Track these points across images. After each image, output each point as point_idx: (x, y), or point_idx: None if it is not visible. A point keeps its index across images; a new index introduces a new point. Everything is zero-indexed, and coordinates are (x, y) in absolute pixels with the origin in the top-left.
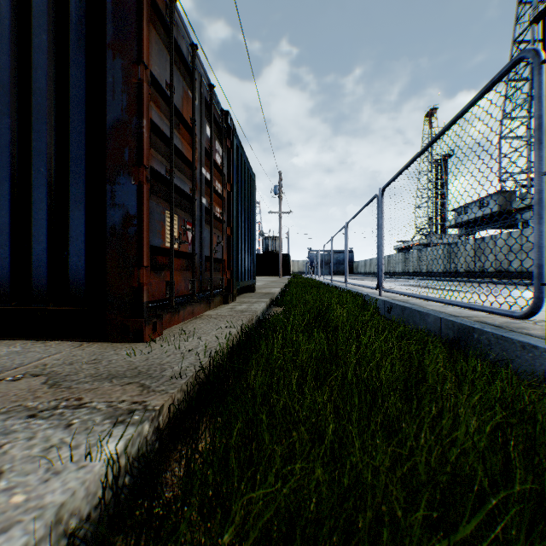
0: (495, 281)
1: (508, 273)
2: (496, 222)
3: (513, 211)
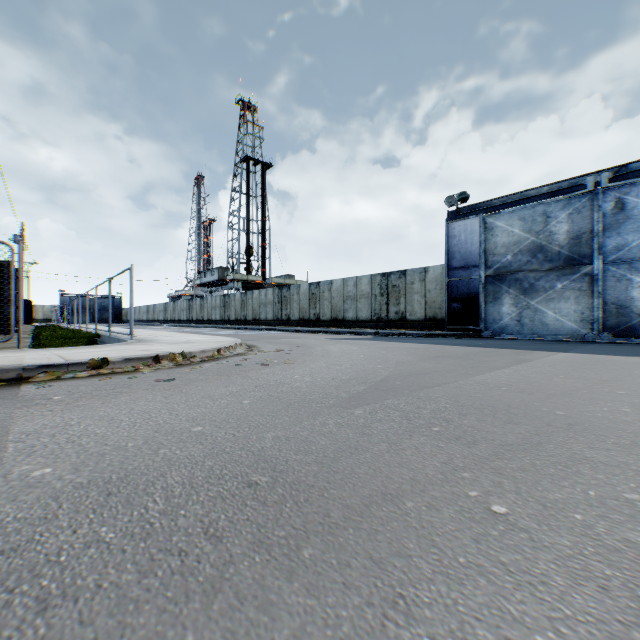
0: (196, 326)
1: (212, 321)
2: (222, 286)
3: (228, 281)
